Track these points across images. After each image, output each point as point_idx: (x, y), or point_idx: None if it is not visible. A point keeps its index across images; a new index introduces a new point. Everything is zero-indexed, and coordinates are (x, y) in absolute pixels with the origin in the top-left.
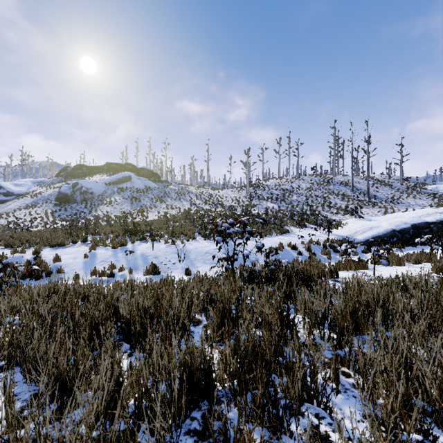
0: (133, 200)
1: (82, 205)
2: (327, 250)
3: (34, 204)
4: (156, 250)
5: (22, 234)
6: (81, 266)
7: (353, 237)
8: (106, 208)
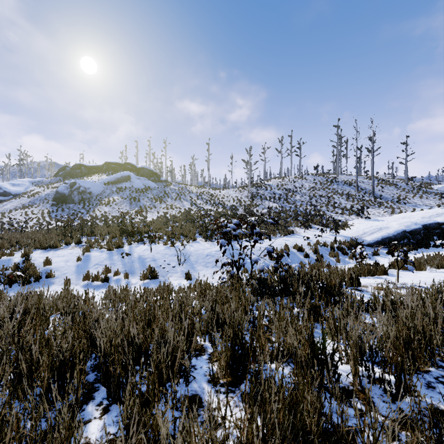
0: (132, 200)
1: (80, 206)
2: (335, 253)
3: (31, 204)
4: (155, 252)
5: (13, 236)
6: (73, 270)
7: (361, 238)
8: (105, 208)
